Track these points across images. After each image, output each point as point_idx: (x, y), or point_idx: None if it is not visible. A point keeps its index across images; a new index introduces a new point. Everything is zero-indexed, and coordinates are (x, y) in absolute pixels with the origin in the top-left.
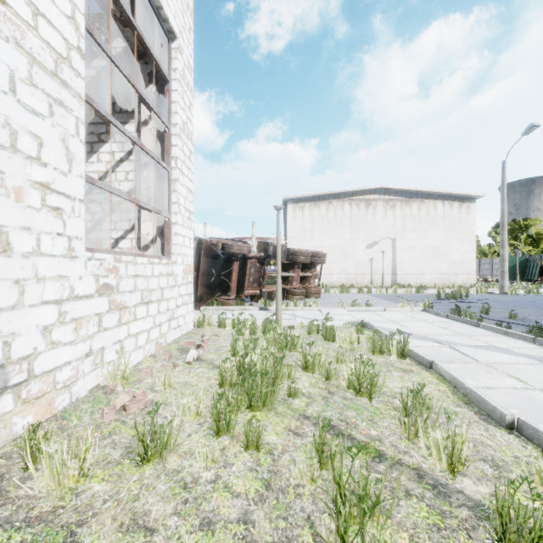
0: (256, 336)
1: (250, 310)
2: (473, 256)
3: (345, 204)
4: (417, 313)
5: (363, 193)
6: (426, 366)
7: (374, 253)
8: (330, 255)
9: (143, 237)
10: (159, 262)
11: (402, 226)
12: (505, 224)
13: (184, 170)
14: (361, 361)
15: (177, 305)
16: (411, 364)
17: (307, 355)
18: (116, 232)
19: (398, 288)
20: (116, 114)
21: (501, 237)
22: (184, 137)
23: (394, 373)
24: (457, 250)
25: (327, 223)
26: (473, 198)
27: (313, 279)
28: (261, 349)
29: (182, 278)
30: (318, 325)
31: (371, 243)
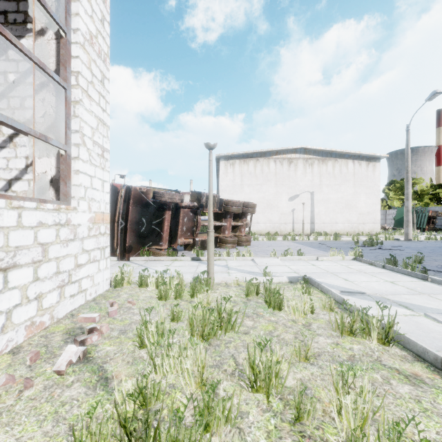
0: (182, 301)
1: (182, 260)
2: (378, 208)
3: (271, 161)
4: (349, 262)
5: (286, 152)
6: (433, 365)
7: (295, 204)
8: (257, 207)
9: (39, 177)
10: (36, 207)
11: (319, 181)
12: (409, 179)
13: (92, 94)
14: (392, 423)
15: (79, 265)
16: (407, 358)
17: (256, 361)
18: (9, 171)
19: (316, 235)
20: (9, 25)
21: (405, 191)
22: (92, 52)
23: (399, 388)
24: (365, 203)
25: (254, 178)
26: (377, 158)
27: (244, 228)
28: (180, 347)
29: (89, 229)
30: (258, 285)
31: (292, 196)
